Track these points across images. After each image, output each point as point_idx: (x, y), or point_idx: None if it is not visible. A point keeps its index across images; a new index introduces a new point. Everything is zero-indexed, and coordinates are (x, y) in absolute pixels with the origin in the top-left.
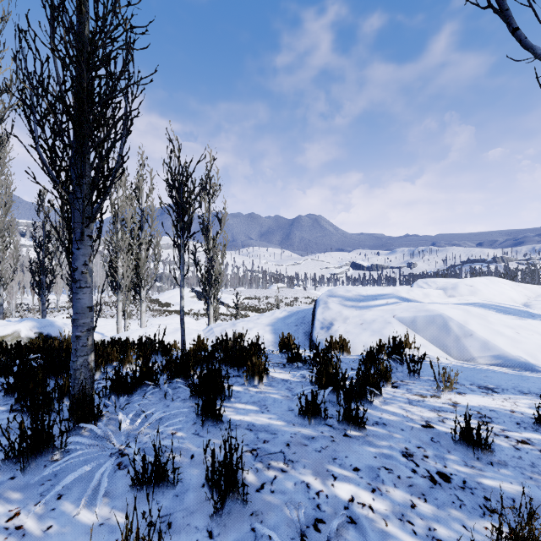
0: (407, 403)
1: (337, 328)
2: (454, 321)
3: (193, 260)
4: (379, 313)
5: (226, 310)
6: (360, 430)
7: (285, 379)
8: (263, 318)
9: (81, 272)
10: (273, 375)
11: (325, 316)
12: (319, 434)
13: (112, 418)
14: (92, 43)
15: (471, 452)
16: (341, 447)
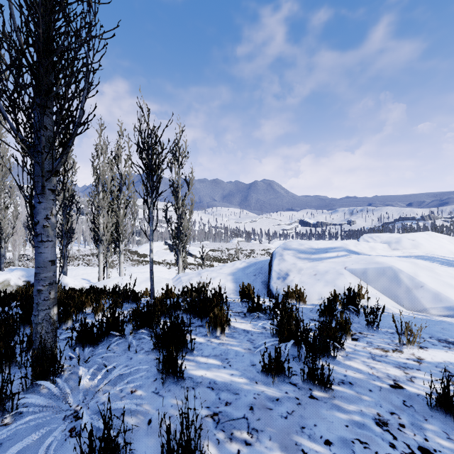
0: (370, 358)
1: (292, 278)
2: (404, 273)
3: (165, 218)
4: (330, 264)
5: (194, 260)
6: (326, 391)
7: (246, 329)
8: (225, 268)
9: (42, 226)
10: (234, 325)
11: (281, 267)
12: (283, 394)
13: (74, 371)
14: None
15: (450, 420)
16: (308, 412)
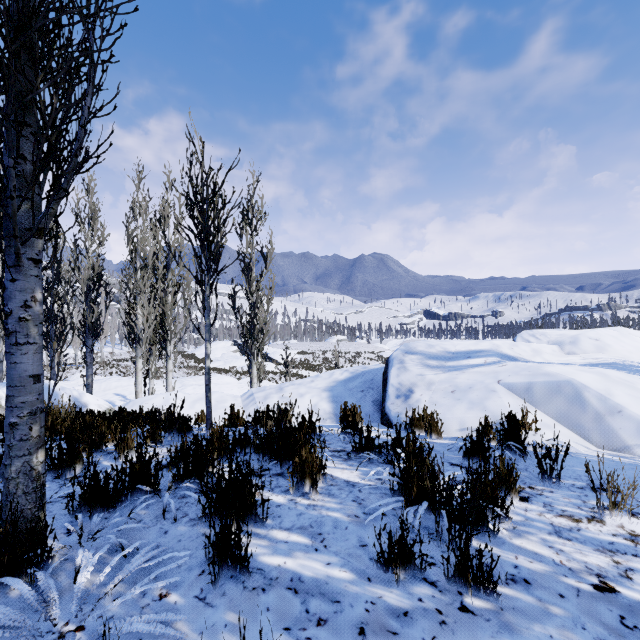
0: (554, 534)
1: (419, 397)
2: (591, 391)
3: (232, 307)
4: (476, 376)
5: (275, 368)
6: (488, 598)
7: (351, 481)
8: (318, 380)
9: (18, 319)
10: (333, 474)
11: (402, 380)
12: (415, 603)
13: (71, 556)
14: None
15: None
16: None
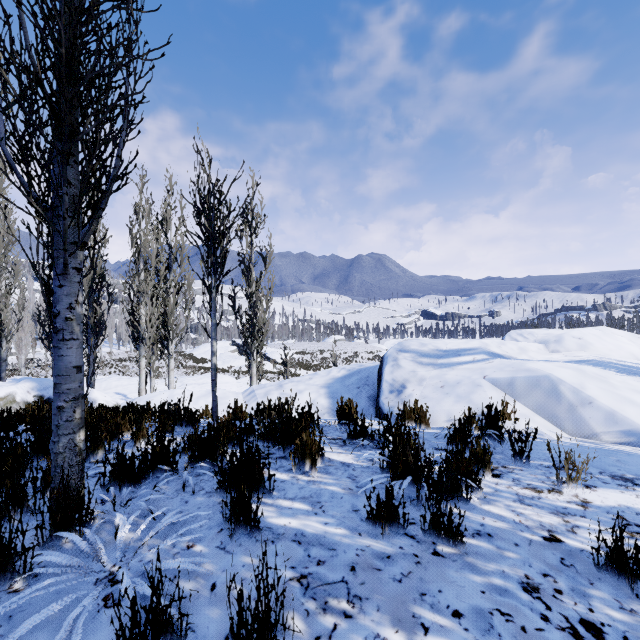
0: (517, 501)
1: (411, 392)
2: (566, 384)
3: (232, 307)
4: (464, 372)
5: (273, 367)
6: (456, 545)
7: (346, 462)
8: (316, 378)
9: (65, 319)
10: (330, 457)
11: (395, 376)
12: (396, 550)
13: (109, 520)
14: (80, 1)
15: (624, 585)
16: (430, 574)
